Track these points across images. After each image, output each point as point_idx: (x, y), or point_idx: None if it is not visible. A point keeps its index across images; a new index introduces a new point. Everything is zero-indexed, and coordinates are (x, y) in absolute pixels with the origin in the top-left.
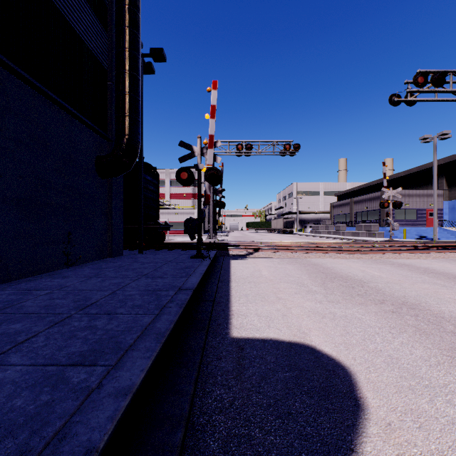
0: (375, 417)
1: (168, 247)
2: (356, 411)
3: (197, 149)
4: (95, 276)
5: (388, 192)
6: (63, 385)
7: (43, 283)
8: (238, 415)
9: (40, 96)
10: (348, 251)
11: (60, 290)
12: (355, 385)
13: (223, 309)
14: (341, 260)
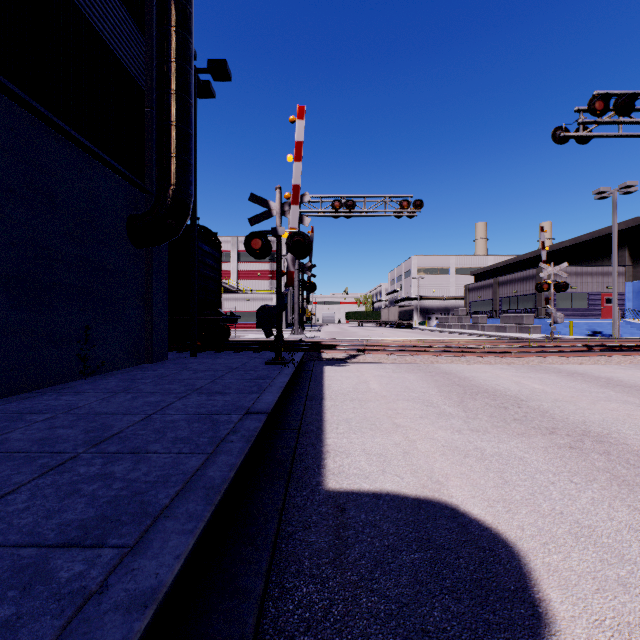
0: (570, 639)
1: (234, 348)
2: (536, 627)
3: (276, 206)
4: (123, 391)
5: (548, 268)
6: (42, 585)
7: (43, 403)
8: (338, 634)
9: (43, 125)
10: (493, 354)
11: (67, 413)
12: (529, 576)
13: (313, 443)
14: (484, 366)
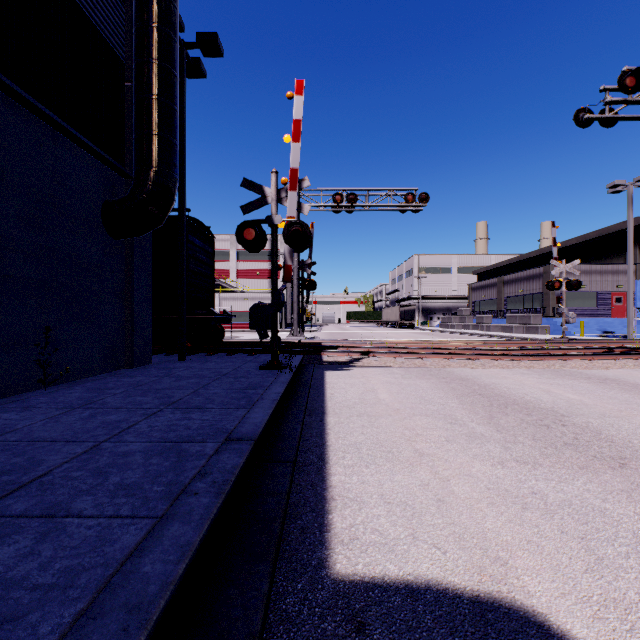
0: None
1: (227, 350)
2: None
3: (271, 192)
4: (83, 405)
5: (560, 266)
6: None
7: None
8: None
9: None
10: (509, 357)
11: None
12: None
13: (312, 483)
14: (502, 371)
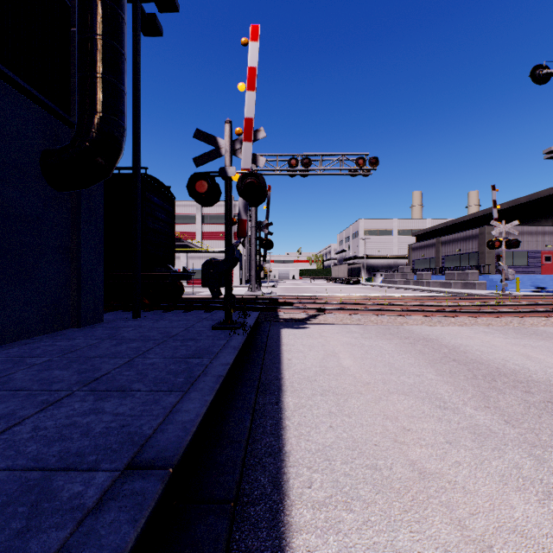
0: None
1: (184, 306)
2: None
3: (225, 143)
4: None
5: (500, 226)
6: None
7: None
8: None
9: None
10: (464, 313)
11: None
12: None
13: None
14: (462, 329)
